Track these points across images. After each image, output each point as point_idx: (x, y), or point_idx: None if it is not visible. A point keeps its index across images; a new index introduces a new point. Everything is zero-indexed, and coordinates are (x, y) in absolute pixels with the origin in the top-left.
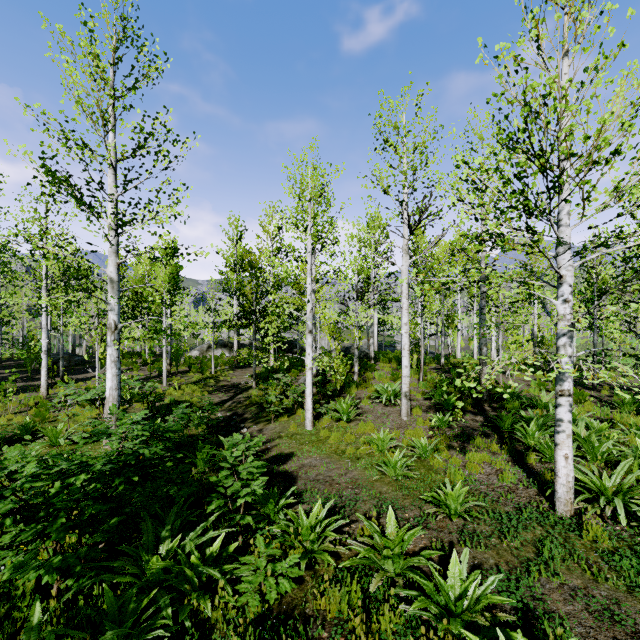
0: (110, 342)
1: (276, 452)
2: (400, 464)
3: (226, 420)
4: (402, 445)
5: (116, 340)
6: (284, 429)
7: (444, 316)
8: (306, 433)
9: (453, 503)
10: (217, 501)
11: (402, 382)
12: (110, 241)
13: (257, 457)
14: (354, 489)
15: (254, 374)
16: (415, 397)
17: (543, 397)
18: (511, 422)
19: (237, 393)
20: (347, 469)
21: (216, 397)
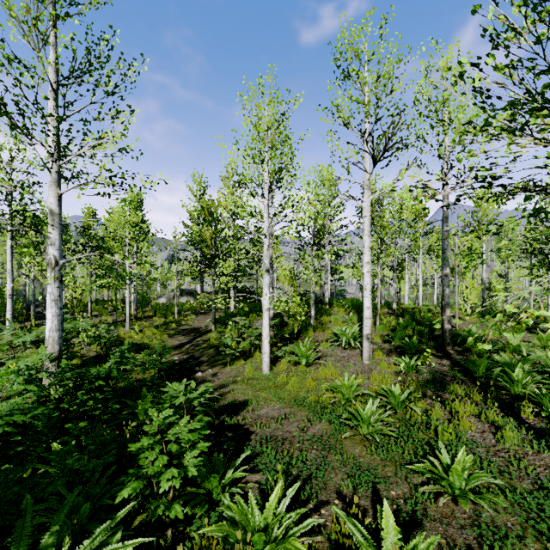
0: (50, 279)
1: (229, 400)
2: (374, 419)
3: (181, 363)
4: (369, 393)
5: (57, 277)
6: (240, 373)
7: (395, 263)
8: (263, 378)
9: (456, 479)
10: (134, 483)
11: (364, 324)
12: (49, 169)
13: (208, 405)
14: (320, 450)
15: (213, 318)
16: (373, 340)
17: (511, 340)
18: (486, 367)
19: (196, 336)
20: (309, 422)
21: (175, 340)
